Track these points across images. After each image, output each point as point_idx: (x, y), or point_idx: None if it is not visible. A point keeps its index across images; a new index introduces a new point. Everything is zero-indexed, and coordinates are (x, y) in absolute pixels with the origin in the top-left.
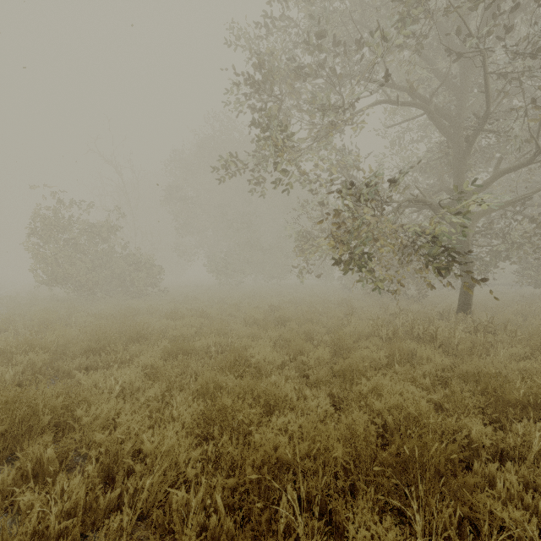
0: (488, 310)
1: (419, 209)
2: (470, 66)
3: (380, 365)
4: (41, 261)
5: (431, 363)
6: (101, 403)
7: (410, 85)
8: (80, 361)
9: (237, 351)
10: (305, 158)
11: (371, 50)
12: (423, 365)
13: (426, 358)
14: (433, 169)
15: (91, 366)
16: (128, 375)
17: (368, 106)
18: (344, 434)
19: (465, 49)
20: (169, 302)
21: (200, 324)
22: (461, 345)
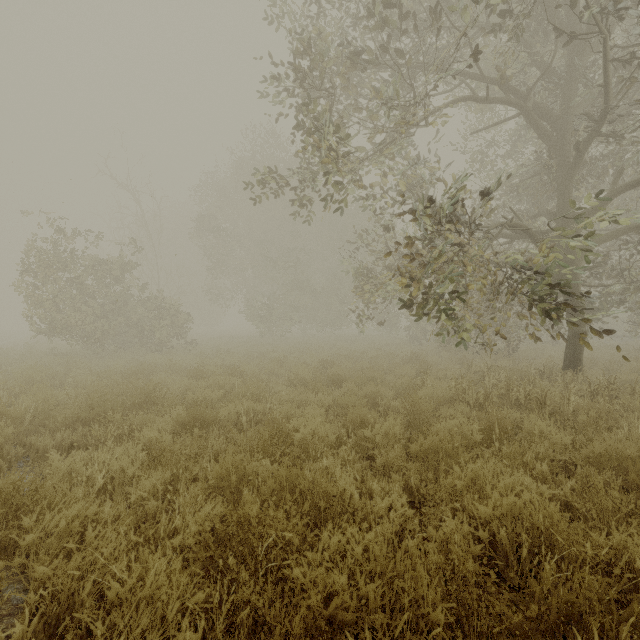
0: (598, 367)
1: (512, 238)
2: (581, 50)
3: (473, 443)
4: (38, 306)
5: (546, 442)
6: (68, 504)
7: (504, 73)
8: (63, 435)
9: (276, 422)
10: (366, 172)
11: (454, 26)
12: (535, 444)
13: (538, 434)
14: (527, 189)
15: (78, 442)
16: (113, 461)
17: (448, 102)
18: (434, 561)
19: (574, 29)
20: (196, 356)
21: (231, 384)
22: (583, 415)
